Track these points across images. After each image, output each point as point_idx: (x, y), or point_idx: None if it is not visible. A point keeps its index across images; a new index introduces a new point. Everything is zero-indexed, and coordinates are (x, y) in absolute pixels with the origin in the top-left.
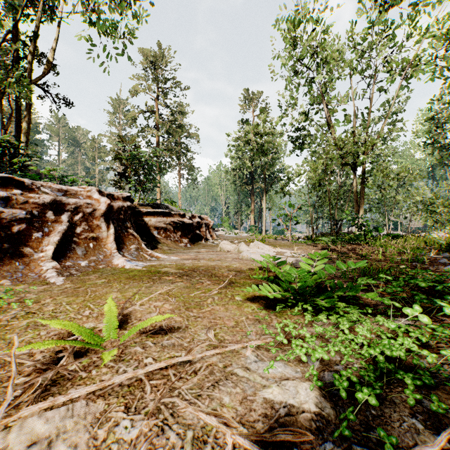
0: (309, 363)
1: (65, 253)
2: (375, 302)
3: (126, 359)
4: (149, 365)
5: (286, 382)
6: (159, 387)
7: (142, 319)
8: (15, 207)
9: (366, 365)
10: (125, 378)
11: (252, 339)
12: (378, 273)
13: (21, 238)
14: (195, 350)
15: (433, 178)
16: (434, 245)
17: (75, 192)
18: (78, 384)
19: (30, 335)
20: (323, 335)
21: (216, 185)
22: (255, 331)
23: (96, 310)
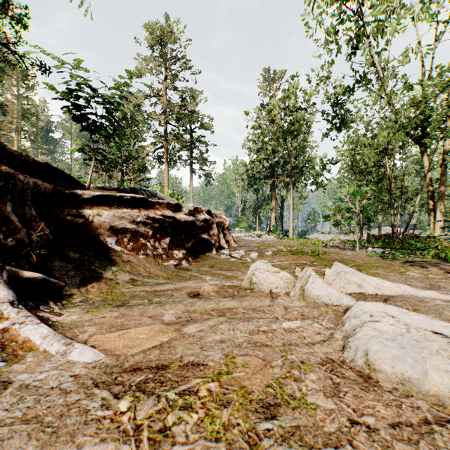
0: None
1: None
2: None
3: None
4: None
5: None
6: None
7: None
8: None
9: None
10: None
11: None
12: None
13: None
14: None
15: None
16: None
17: None
18: None
19: None
20: None
21: (231, 181)
22: None
23: None
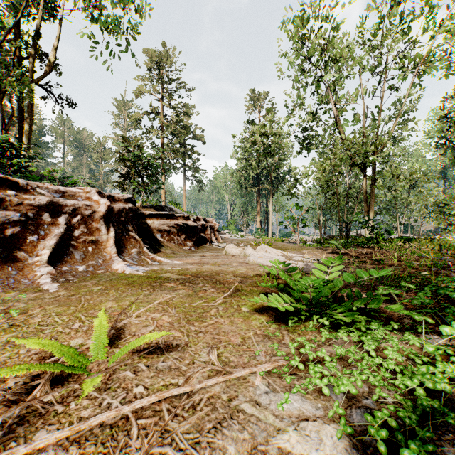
0: (331, 395)
1: (62, 257)
2: (398, 314)
3: (112, 388)
4: (137, 400)
5: (305, 423)
6: (148, 429)
7: (137, 334)
8: (9, 208)
9: (402, 400)
10: (106, 419)
11: (261, 361)
12: (397, 281)
13: (15, 242)
14: (194, 378)
15: (445, 180)
16: (449, 248)
17: (74, 193)
18: (51, 422)
19: (7, 354)
20: (344, 357)
21: (221, 187)
22: (265, 350)
23: (87, 322)
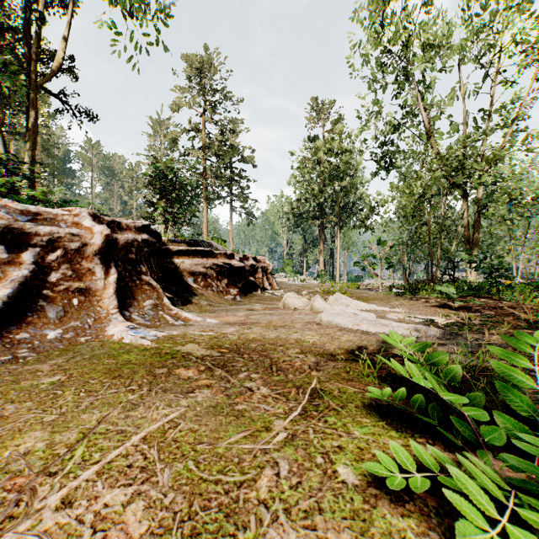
0: None
1: (24, 316)
2: None
3: None
4: None
5: None
6: None
7: None
8: None
9: None
10: None
11: None
12: None
13: None
14: None
15: None
16: None
17: (53, 216)
18: None
19: None
20: None
21: (276, 220)
22: None
23: None
